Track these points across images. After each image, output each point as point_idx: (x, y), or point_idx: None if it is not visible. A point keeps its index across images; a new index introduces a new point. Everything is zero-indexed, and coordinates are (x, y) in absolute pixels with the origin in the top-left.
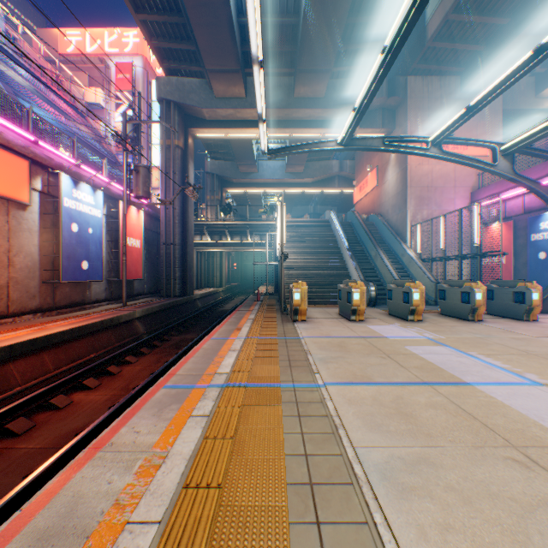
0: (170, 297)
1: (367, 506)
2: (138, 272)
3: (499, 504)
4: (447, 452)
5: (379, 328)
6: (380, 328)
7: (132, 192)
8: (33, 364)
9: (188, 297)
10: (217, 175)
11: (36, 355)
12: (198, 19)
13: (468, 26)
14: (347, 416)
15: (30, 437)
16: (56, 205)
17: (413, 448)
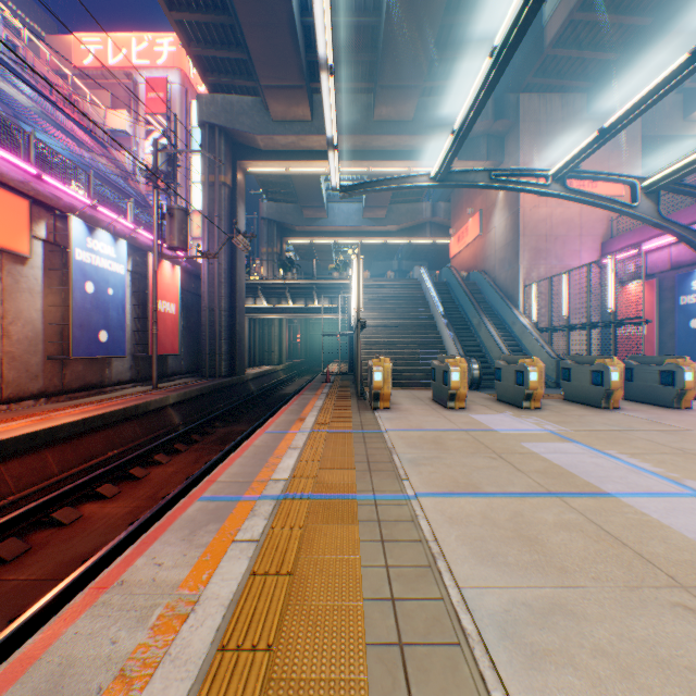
0: (215, 377)
1: (483, 680)
2: (173, 346)
3: (674, 678)
4: (591, 595)
5: (486, 418)
6: (487, 418)
7: (164, 241)
8: (32, 465)
9: (238, 377)
10: (275, 221)
11: (36, 454)
12: (249, 18)
13: (599, 27)
14: (448, 541)
15: (22, 564)
16: (66, 259)
17: (542, 589)
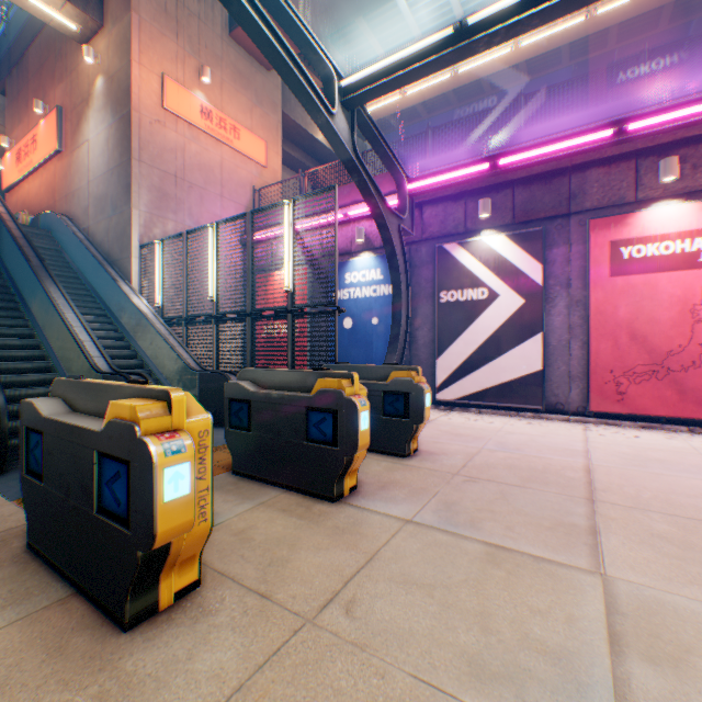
0: None
1: None
2: None
3: None
4: None
5: None
6: None
7: None
8: None
9: None
10: None
11: None
12: None
13: None
14: None
15: None
16: None
17: None
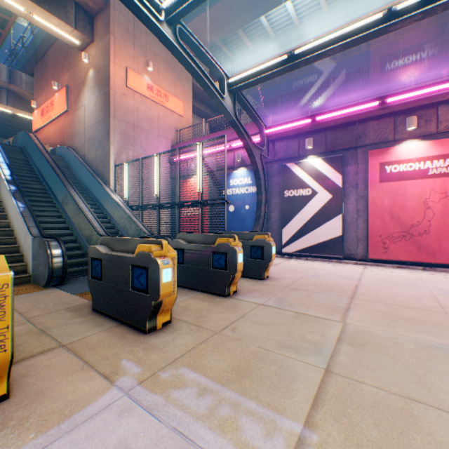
0: None
1: None
2: None
3: None
4: None
5: None
6: None
7: None
8: None
9: None
10: None
11: None
12: None
13: None
14: None
15: None
16: None
17: None
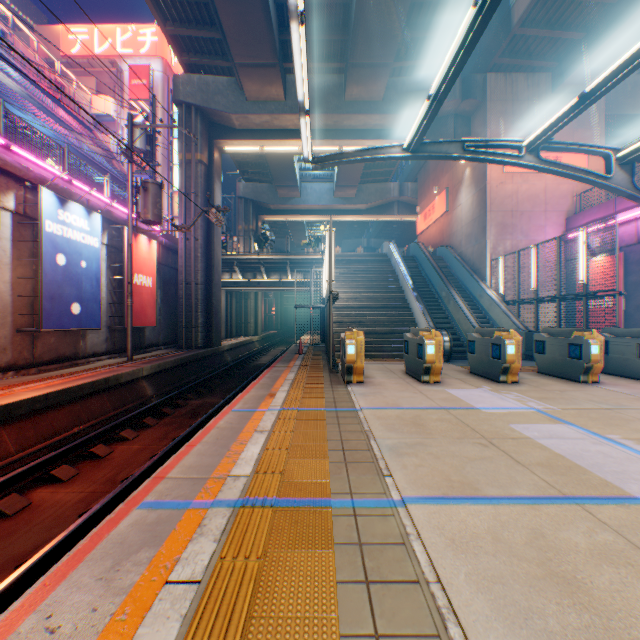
0: (191, 349)
1: None
2: (149, 318)
3: None
4: None
5: (464, 393)
6: (465, 393)
7: (139, 215)
8: None
9: (214, 349)
10: (251, 200)
11: None
12: None
13: (566, 6)
14: (457, 586)
15: None
16: (37, 231)
17: None
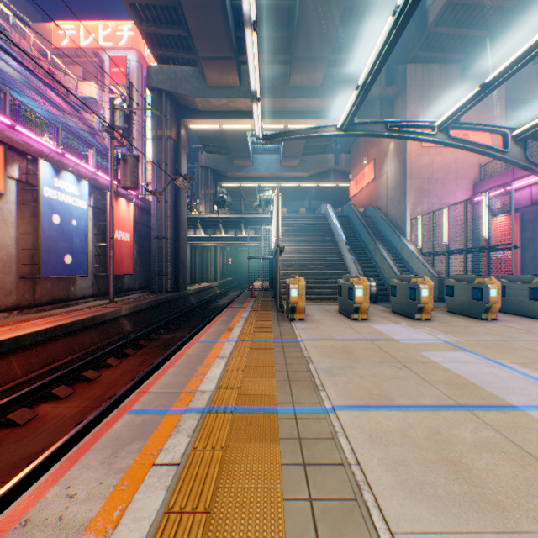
0: (162, 293)
1: None
2: (127, 267)
3: None
4: None
5: (386, 328)
6: (387, 328)
7: (119, 182)
8: None
9: (181, 293)
10: (211, 168)
11: (1, 360)
12: None
13: (472, 9)
14: (371, 466)
15: None
16: (36, 195)
17: (484, 536)
